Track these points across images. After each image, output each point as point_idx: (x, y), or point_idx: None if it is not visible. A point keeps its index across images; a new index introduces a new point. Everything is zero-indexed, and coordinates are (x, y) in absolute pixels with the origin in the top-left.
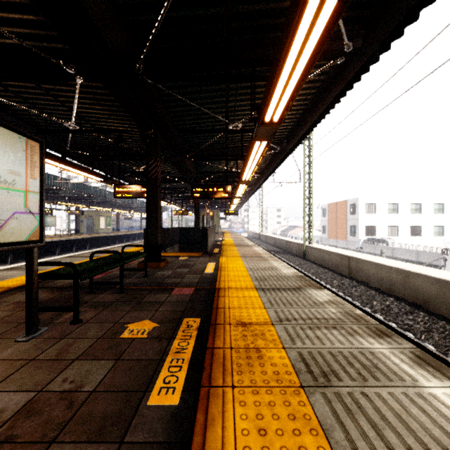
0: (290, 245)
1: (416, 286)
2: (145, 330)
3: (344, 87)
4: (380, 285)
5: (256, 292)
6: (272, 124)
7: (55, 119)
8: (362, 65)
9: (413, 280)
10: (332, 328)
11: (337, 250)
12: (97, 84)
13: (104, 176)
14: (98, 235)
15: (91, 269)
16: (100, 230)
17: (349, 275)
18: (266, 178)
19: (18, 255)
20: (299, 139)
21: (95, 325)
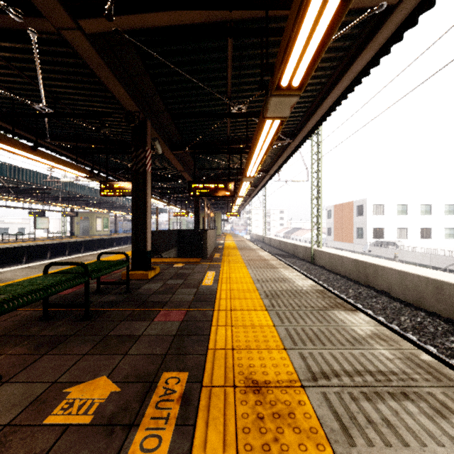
0: (296, 248)
1: (453, 299)
2: (93, 401)
3: (377, 54)
4: (404, 295)
5: (268, 317)
6: (290, 90)
7: (23, 100)
8: (406, 17)
9: (449, 292)
10: (403, 395)
11: (350, 255)
12: (65, 48)
13: (89, 172)
14: (93, 237)
15: (30, 292)
16: (96, 232)
17: (366, 283)
18: (271, 177)
19: (4, 259)
20: (312, 128)
21: (17, 388)
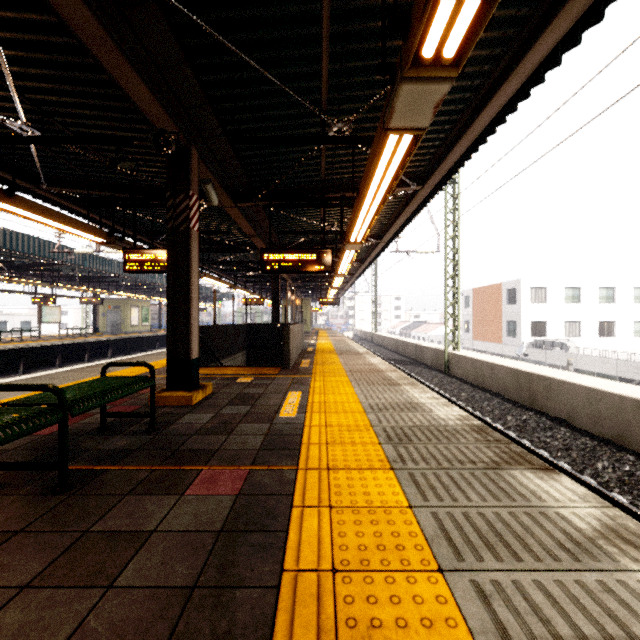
0: (422, 351)
1: None
2: None
3: (576, 26)
4: (596, 427)
5: (397, 485)
6: (439, 66)
7: None
8: None
9: None
10: None
11: (506, 362)
12: (44, 15)
13: (107, 235)
14: (126, 335)
15: None
16: (131, 327)
17: (532, 405)
18: (386, 245)
19: None
20: (453, 166)
21: None
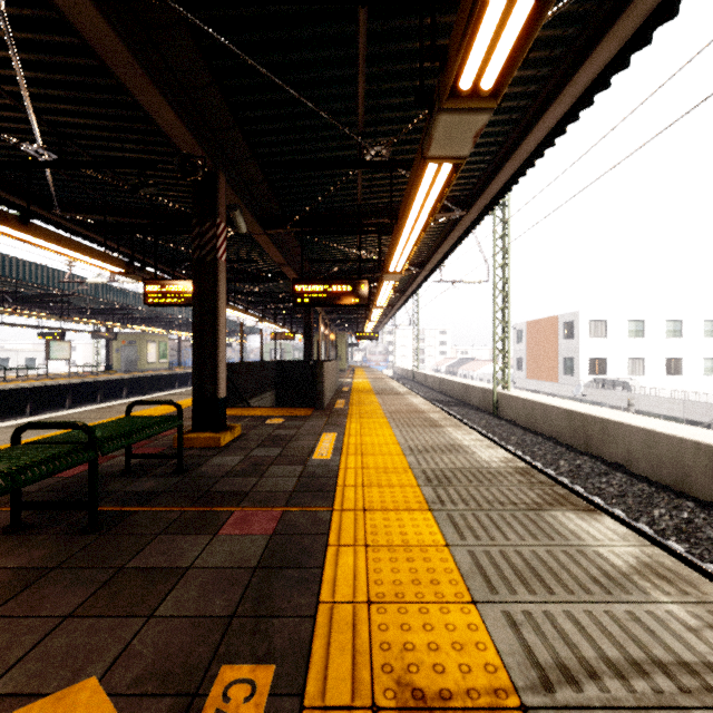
0: (469, 390)
1: None
2: None
3: (624, 48)
4: (655, 472)
5: (435, 525)
6: (477, 97)
7: (3, 137)
8: None
9: None
10: None
11: (559, 402)
12: (67, 37)
13: (126, 264)
14: (143, 373)
15: None
16: (148, 365)
17: (587, 449)
18: (428, 275)
19: None
20: (500, 190)
21: None
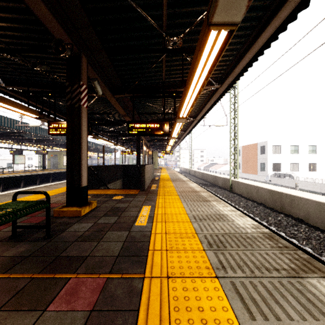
0: (216, 179)
1: None
2: None
3: None
4: (324, 225)
5: (224, 297)
6: None
7: None
8: None
9: None
10: None
11: (265, 185)
12: None
13: (39, 113)
14: (60, 170)
15: None
16: (63, 166)
17: (282, 210)
18: (198, 122)
19: None
20: (240, 72)
21: None
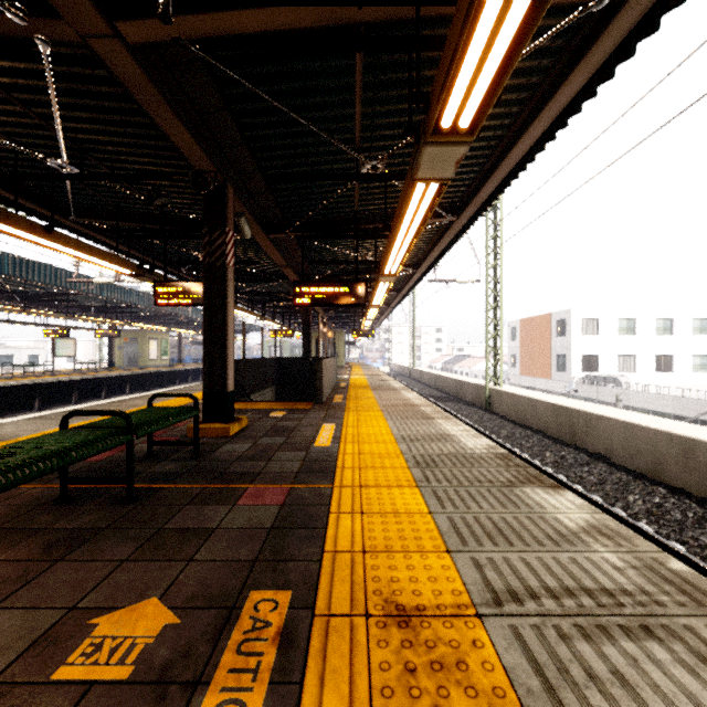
0: (462, 386)
1: None
2: (135, 641)
3: (592, 79)
4: (633, 462)
5: (420, 498)
6: (456, 134)
7: (31, 153)
8: (641, 19)
9: (705, 456)
10: (643, 630)
11: (547, 397)
12: (97, 70)
13: (137, 267)
14: (145, 370)
15: (35, 459)
16: (149, 362)
17: (572, 441)
18: (423, 275)
19: (5, 405)
20: (488, 198)
21: (11, 618)
